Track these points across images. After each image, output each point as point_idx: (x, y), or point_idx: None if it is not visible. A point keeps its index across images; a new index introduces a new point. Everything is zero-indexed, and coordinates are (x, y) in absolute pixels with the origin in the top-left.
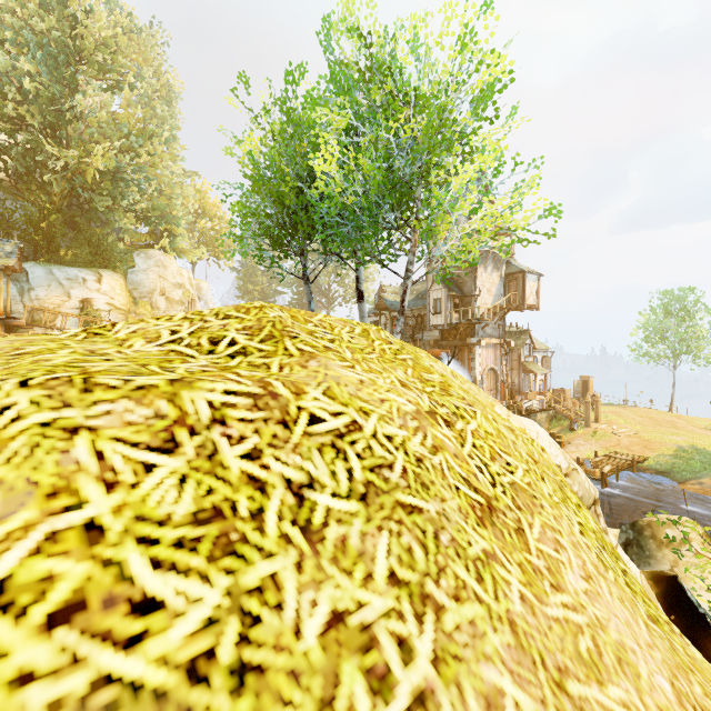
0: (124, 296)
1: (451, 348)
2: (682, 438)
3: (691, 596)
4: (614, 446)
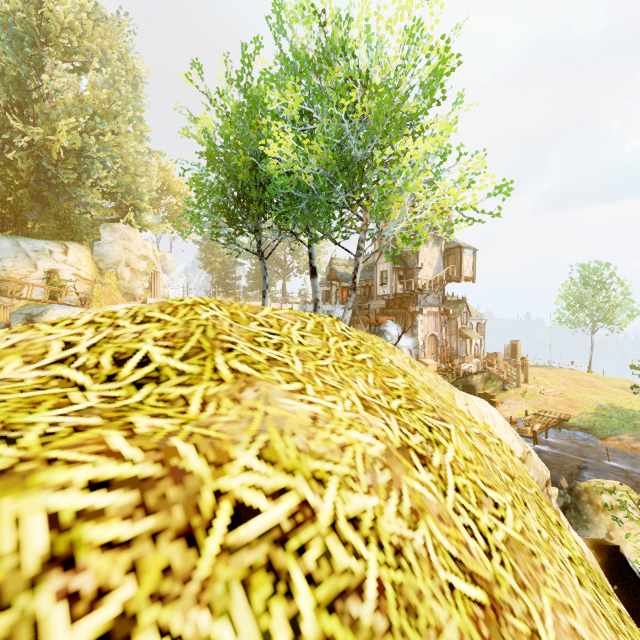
0: (90, 267)
1: (396, 316)
2: (601, 397)
3: (633, 566)
4: (542, 404)
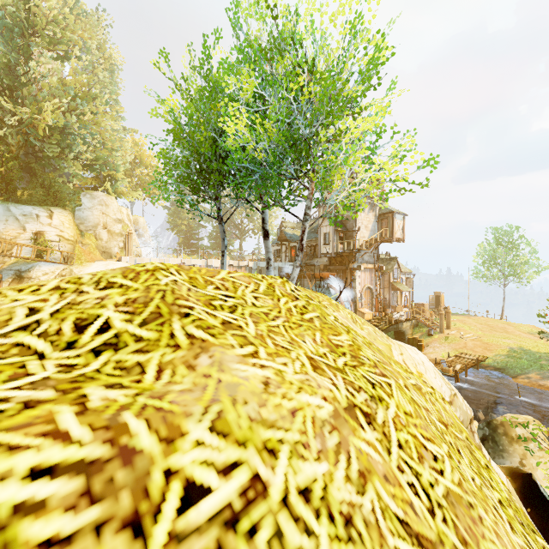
0: (72, 229)
1: (337, 271)
2: (512, 341)
3: (544, 491)
4: (462, 348)
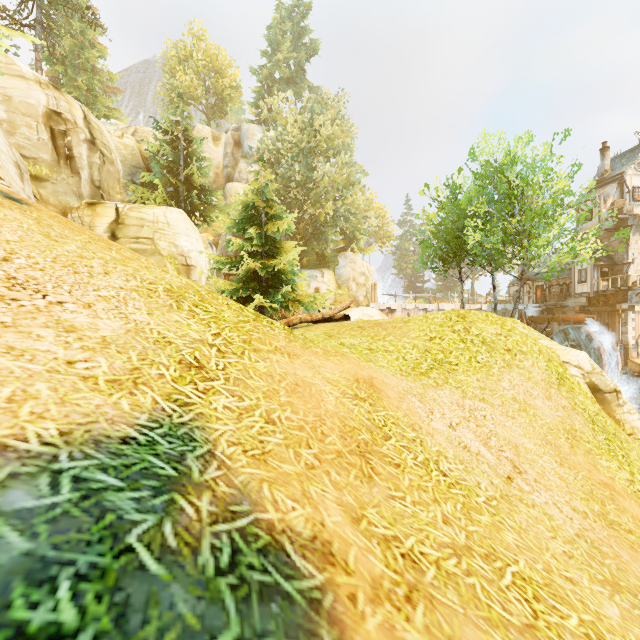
0: (334, 284)
1: (599, 313)
2: None
3: None
4: None
